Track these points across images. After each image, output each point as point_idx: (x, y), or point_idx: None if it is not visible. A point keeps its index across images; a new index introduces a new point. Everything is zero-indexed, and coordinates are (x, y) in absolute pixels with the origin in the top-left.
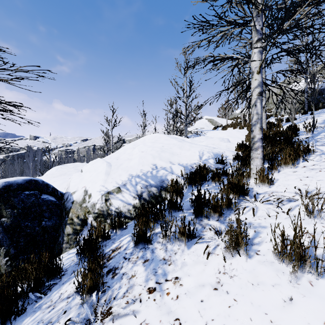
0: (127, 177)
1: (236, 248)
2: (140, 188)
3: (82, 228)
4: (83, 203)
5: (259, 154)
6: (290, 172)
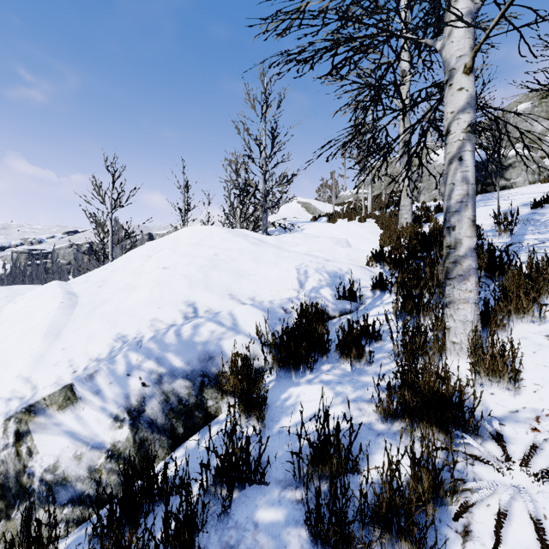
0: (109, 345)
1: None
2: (139, 384)
3: None
4: None
5: (472, 292)
6: (537, 336)
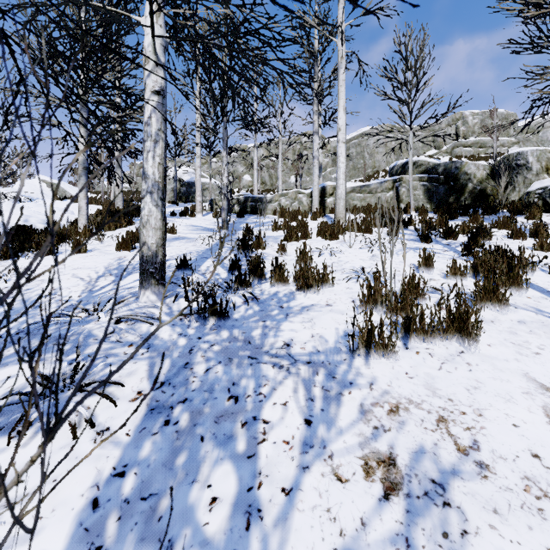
0: None
1: (50, 252)
2: None
3: None
4: None
5: (85, 215)
6: (110, 232)
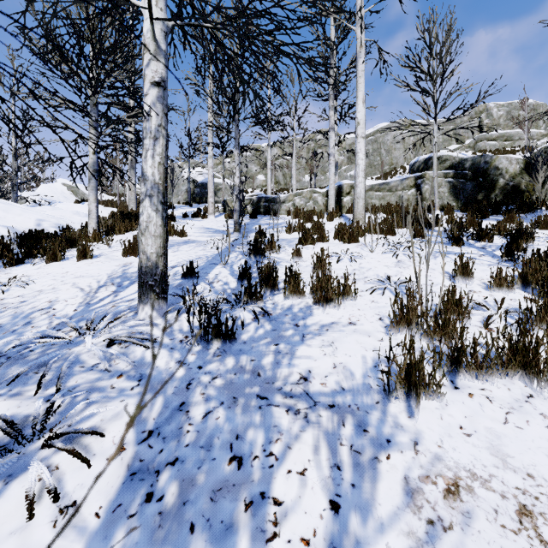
0: None
1: (56, 258)
2: None
3: None
4: None
5: (95, 219)
6: (120, 236)
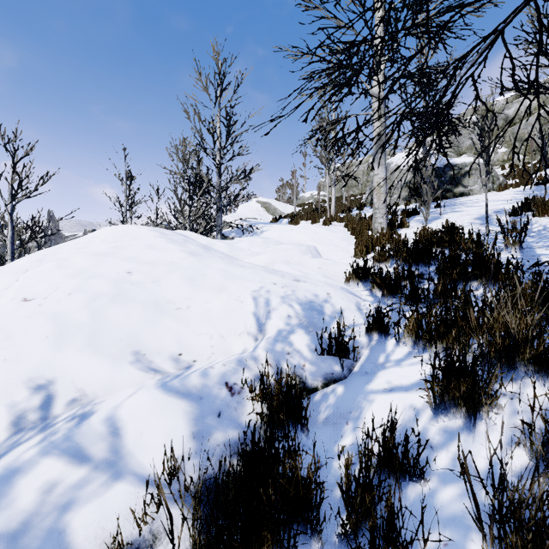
0: None
1: None
2: None
3: None
4: None
5: None
6: None
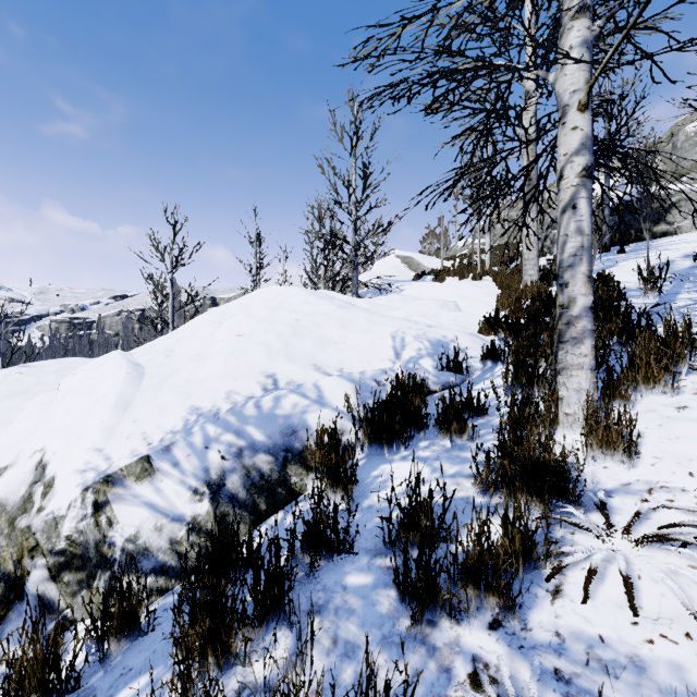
0: (184, 417)
1: None
2: (218, 457)
3: (3, 610)
4: (20, 513)
5: (587, 356)
6: (667, 408)
